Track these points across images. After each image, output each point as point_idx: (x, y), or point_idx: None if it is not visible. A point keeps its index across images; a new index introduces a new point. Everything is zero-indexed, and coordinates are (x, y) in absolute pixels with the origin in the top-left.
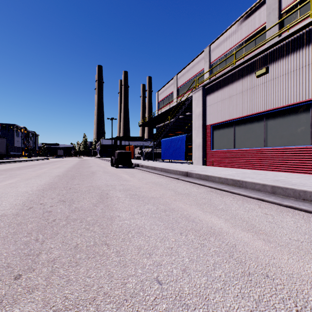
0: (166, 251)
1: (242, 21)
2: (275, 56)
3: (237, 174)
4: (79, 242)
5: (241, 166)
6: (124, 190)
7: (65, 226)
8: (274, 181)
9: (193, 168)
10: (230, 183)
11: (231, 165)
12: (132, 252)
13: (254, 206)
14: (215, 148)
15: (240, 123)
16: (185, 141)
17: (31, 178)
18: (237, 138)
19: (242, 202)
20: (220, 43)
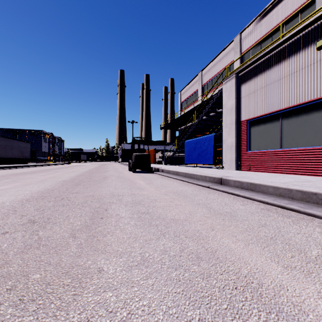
0: None
1: None
2: None
3: (299, 182)
4: None
5: (292, 171)
6: (132, 204)
7: None
8: None
9: (226, 174)
10: (296, 197)
11: (276, 169)
12: None
13: None
14: (252, 149)
15: (289, 114)
16: (213, 142)
17: (32, 183)
18: (285, 135)
19: None
20: (254, 28)
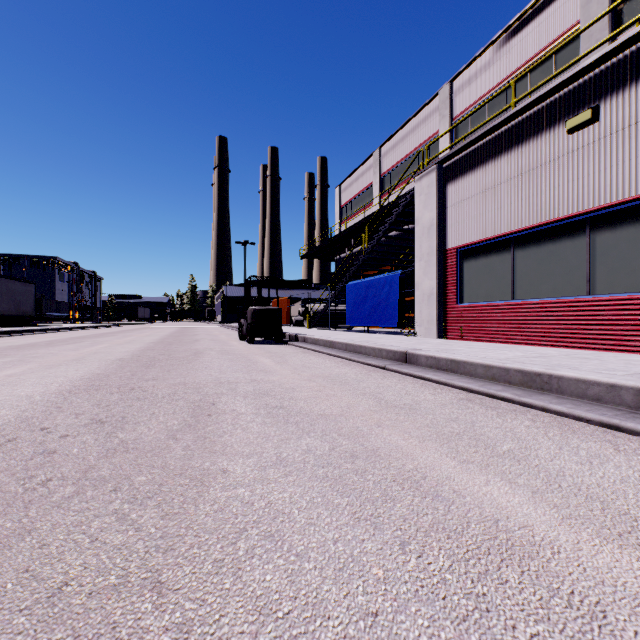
0: (355, 634)
1: (523, 22)
2: (617, 80)
3: (528, 358)
4: (75, 573)
5: (530, 340)
6: (255, 396)
7: (65, 504)
8: (636, 376)
9: (418, 345)
10: (515, 380)
11: (505, 337)
12: (235, 633)
13: (601, 446)
14: (466, 300)
15: (526, 241)
16: (398, 286)
17: (61, 364)
18: (519, 277)
19: (561, 432)
20: (475, 74)
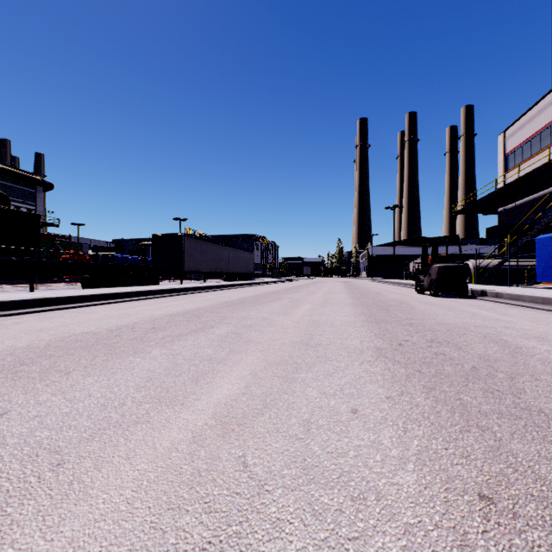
0: None
1: None
2: None
3: None
4: None
5: None
6: (534, 339)
7: (514, 380)
8: None
9: None
10: None
11: None
12: None
13: None
14: None
15: None
16: None
17: (323, 304)
18: None
19: None
20: None
